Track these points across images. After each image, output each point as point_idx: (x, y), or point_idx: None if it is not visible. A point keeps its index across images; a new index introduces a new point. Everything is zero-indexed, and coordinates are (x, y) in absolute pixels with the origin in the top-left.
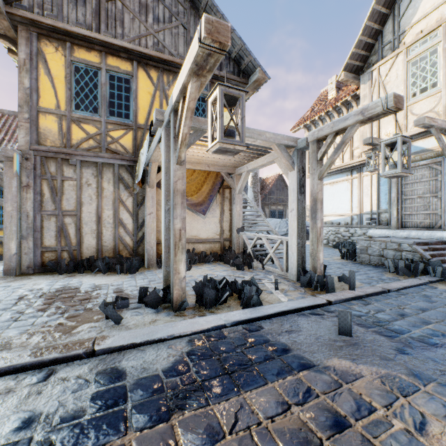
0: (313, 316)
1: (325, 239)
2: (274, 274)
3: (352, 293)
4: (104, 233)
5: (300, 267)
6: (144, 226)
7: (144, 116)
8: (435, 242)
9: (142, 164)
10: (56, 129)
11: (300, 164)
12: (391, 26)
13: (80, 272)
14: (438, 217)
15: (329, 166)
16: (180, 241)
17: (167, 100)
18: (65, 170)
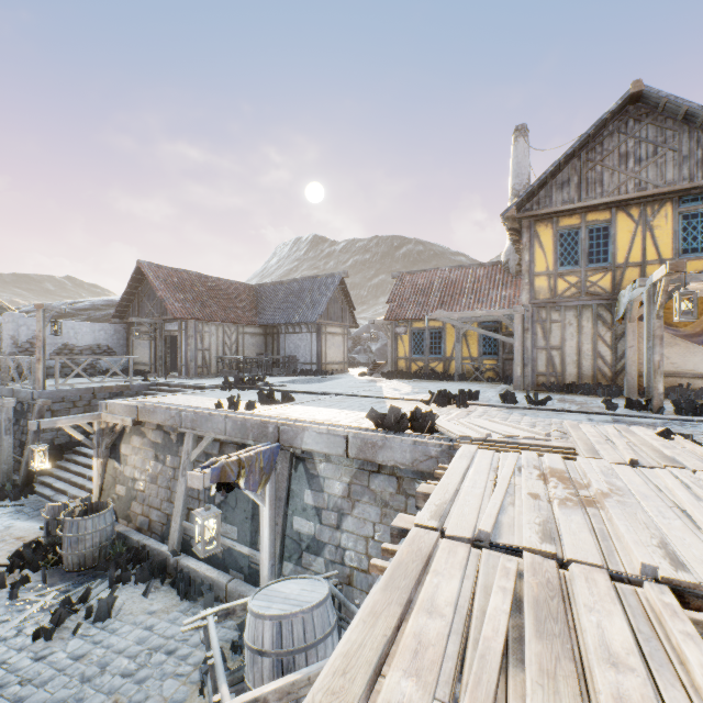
0: None
1: None
2: None
3: None
4: (583, 364)
5: None
6: (623, 358)
7: (623, 255)
8: None
9: (622, 305)
10: (545, 285)
11: None
12: None
13: (565, 392)
14: None
15: None
16: (658, 369)
17: (650, 231)
18: (551, 315)
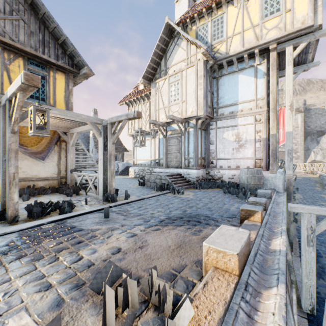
0: (98, 213)
1: (138, 174)
2: (91, 196)
3: (126, 201)
4: None
5: (105, 191)
6: None
7: None
8: (177, 175)
9: None
10: None
11: (105, 134)
12: (164, 62)
13: None
14: (180, 162)
15: (117, 138)
16: (14, 180)
17: (8, 72)
18: None
